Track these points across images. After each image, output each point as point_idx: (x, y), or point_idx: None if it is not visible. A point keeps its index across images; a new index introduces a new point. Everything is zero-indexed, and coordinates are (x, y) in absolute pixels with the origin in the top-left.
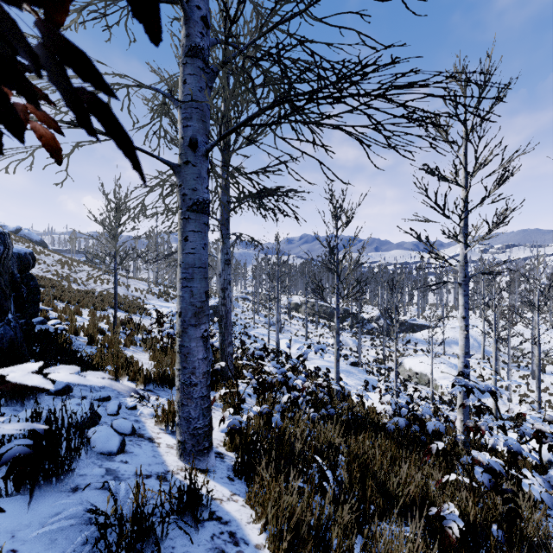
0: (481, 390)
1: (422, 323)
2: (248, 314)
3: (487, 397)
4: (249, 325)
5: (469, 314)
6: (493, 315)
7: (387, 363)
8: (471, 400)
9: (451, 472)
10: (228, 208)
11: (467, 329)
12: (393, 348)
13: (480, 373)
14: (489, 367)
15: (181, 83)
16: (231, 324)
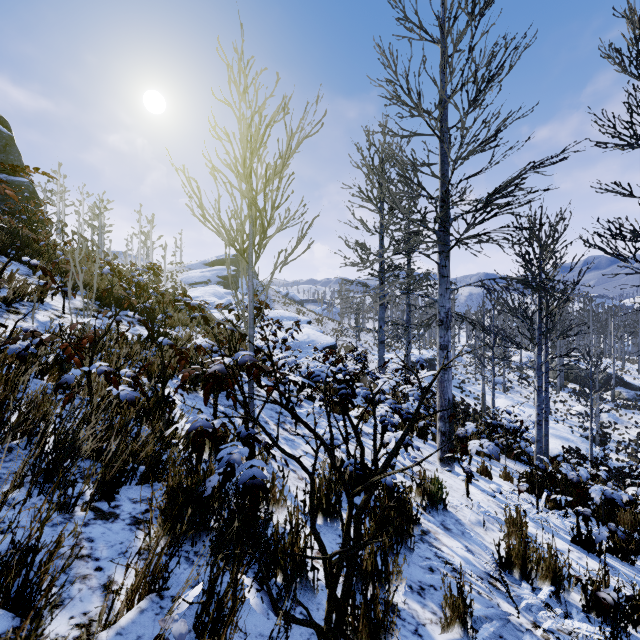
0: None
1: None
2: (470, 370)
3: None
4: (468, 380)
5: None
6: None
7: None
8: None
9: (475, 435)
10: (409, 314)
11: (545, 390)
12: None
13: None
14: None
15: (378, 311)
16: (411, 374)
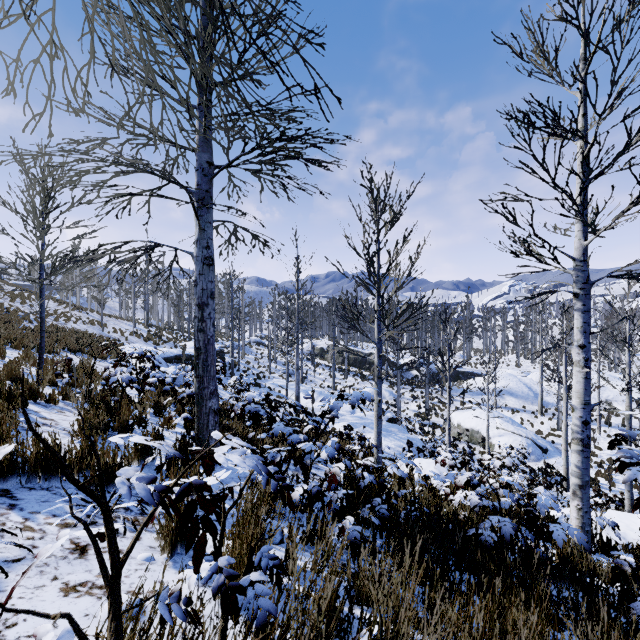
0: (544, 449)
1: (468, 371)
2: (263, 362)
3: (551, 456)
4: (263, 375)
5: (520, 360)
6: (564, 357)
7: (431, 418)
8: (533, 461)
9: None
10: (209, 174)
11: (587, 365)
12: (437, 400)
13: (539, 428)
14: (548, 421)
15: None
16: (214, 362)
